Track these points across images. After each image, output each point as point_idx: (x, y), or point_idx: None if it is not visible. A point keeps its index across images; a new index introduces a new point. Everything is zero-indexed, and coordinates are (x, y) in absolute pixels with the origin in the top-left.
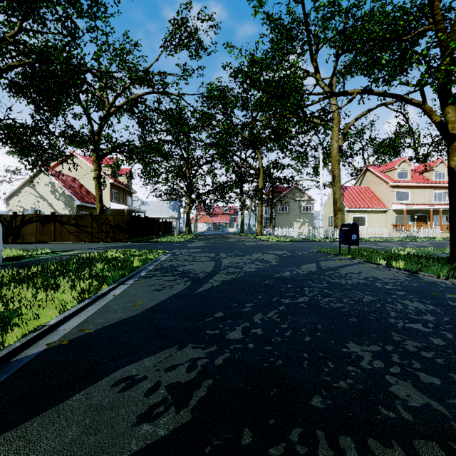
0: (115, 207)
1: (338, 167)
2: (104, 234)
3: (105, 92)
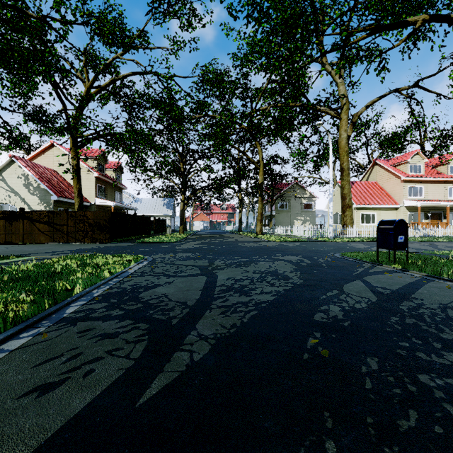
0: (100, 203)
1: (347, 159)
2: (81, 234)
3: (84, 71)
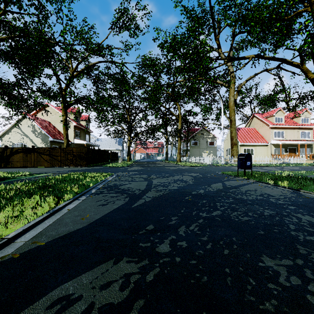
0: (77, 142)
1: (234, 114)
2: (69, 161)
3: (70, 61)
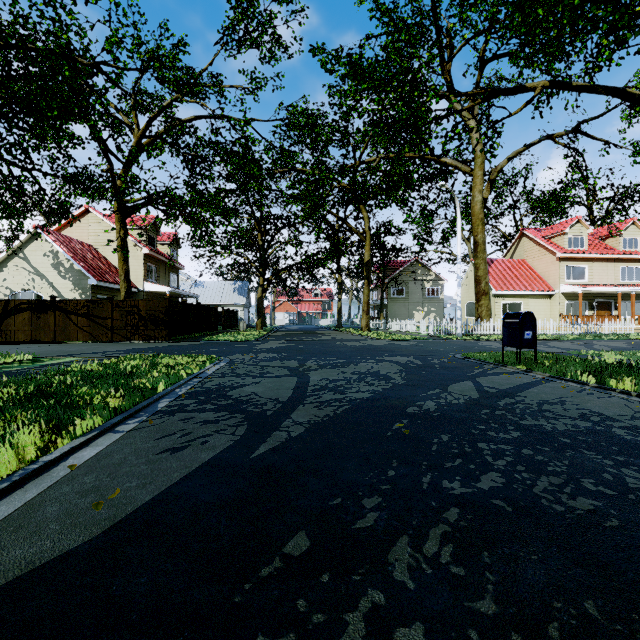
0: (151, 289)
1: (482, 229)
2: (131, 330)
3: (133, 114)
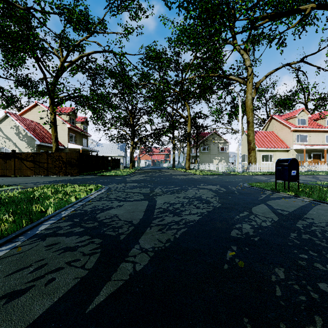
0: (71, 147)
1: (251, 114)
2: (57, 169)
3: (60, 50)
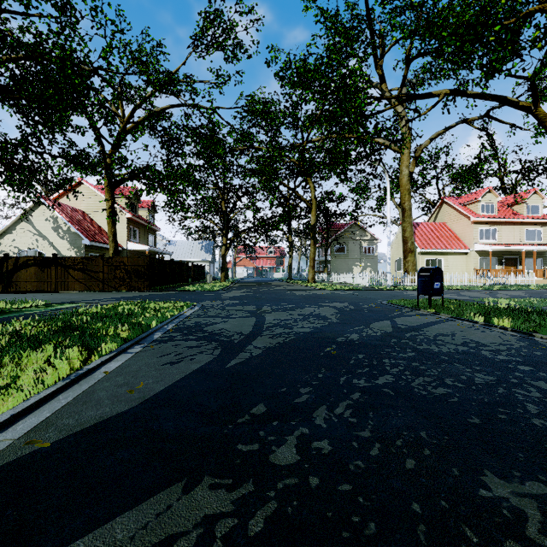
0: (133, 248)
1: (408, 198)
2: (118, 281)
3: (119, 104)
